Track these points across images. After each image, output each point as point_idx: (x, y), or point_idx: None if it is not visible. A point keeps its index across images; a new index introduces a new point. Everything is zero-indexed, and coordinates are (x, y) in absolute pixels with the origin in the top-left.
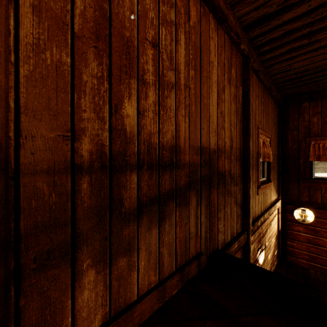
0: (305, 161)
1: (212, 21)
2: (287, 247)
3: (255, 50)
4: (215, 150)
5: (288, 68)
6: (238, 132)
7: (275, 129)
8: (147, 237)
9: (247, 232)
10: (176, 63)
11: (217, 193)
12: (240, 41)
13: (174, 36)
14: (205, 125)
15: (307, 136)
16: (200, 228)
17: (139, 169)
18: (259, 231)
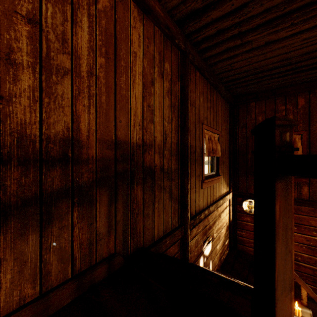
0: (252, 156)
1: (135, 9)
2: (238, 236)
3: (194, 47)
4: (140, 144)
5: (230, 67)
6: (175, 127)
7: (225, 126)
8: (19, 244)
9: (185, 227)
10: (72, 47)
11: (143, 189)
12: (173, 35)
13: (70, 16)
14: (123, 118)
15: None
16: (114, 227)
17: (1, 165)
18: (205, 224)
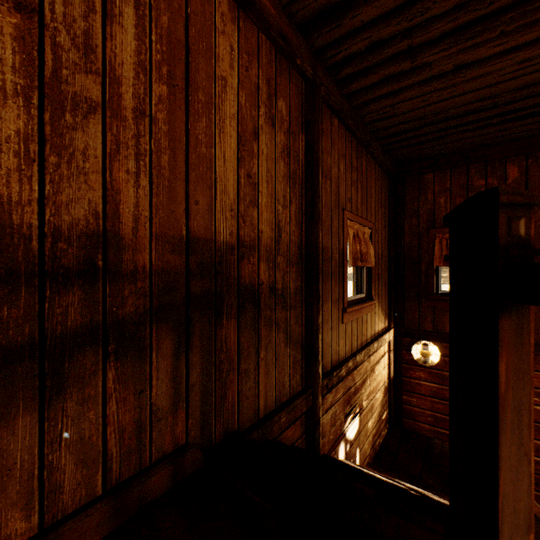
0: (428, 267)
1: (225, 0)
2: (403, 405)
3: (330, 73)
4: (233, 245)
5: (391, 111)
6: (296, 215)
7: (383, 214)
8: None
9: (313, 391)
10: (105, 61)
11: (238, 325)
12: (293, 50)
13: (100, 2)
14: (202, 196)
15: (431, 226)
16: (186, 397)
17: None
18: (348, 385)
